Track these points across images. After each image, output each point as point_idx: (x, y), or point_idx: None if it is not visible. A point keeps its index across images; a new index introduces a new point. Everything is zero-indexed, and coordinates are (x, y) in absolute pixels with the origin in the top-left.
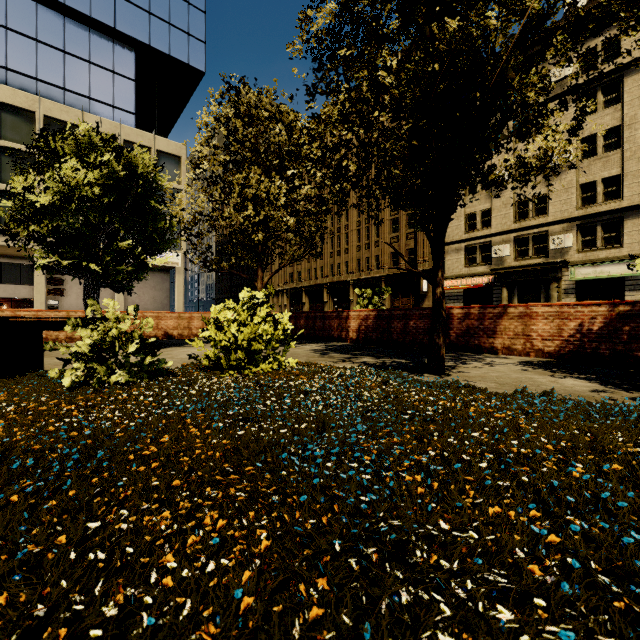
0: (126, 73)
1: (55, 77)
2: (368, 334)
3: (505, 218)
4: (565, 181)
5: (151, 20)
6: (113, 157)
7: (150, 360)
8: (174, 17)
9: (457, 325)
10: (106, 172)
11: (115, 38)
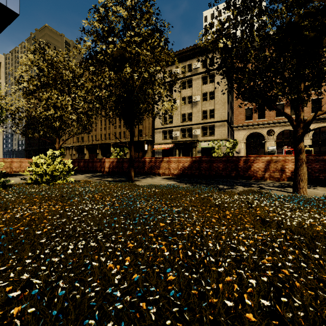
0: None
1: None
2: (113, 169)
3: (177, 120)
4: (198, 108)
5: None
6: None
7: (3, 180)
8: None
9: (147, 165)
10: None
11: None
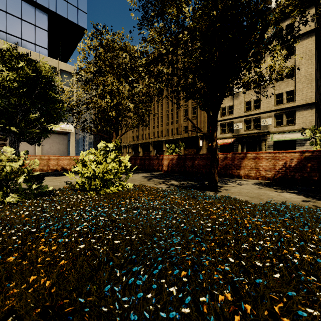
0: (42, 26)
1: (1, 26)
2: (173, 168)
3: (240, 110)
4: (268, 92)
5: None
6: (26, 65)
7: (35, 186)
8: None
9: (220, 163)
10: (21, 73)
11: (36, 7)
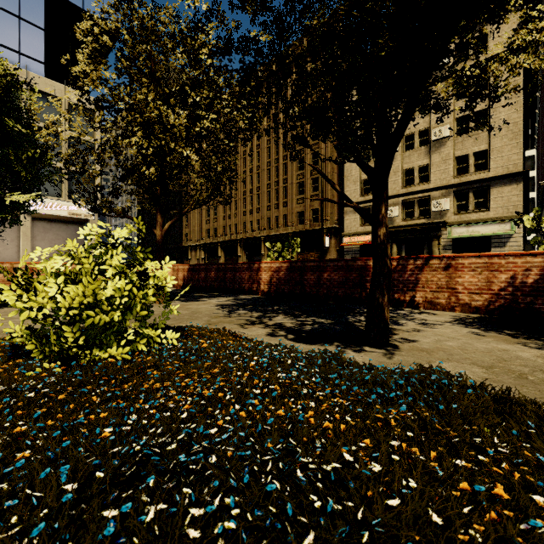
0: (34, 21)
1: None
2: (280, 286)
3: (395, 184)
4: (444, 154)
5: None
6: None
7: None
8: None
9: None
10: None
11: None
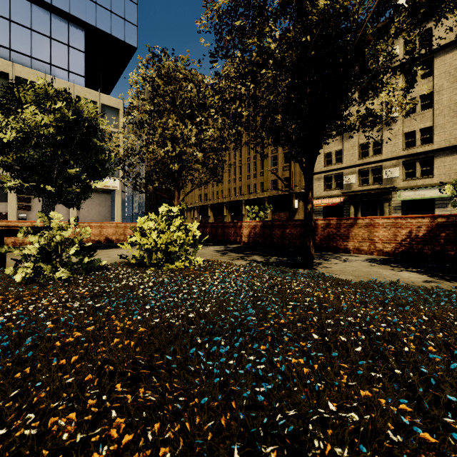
0: (78, 47)
1: (24, 48)
2: (256, 239)
3: (352, 156)
4: (394, 130)
5: (97, 8)
6: (64, 105)
7: (87, 260)
8: (114, 7)
9: (321, 232)
10: (58, 116)
11: (70, 21)
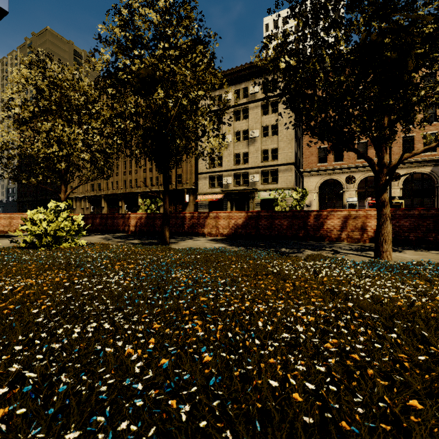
0: None
1: None
2: (142, 228)
3: (229, 162)
4: (256, 147)
5: None
6: None
7: None
8: None
9: (188, 222)
10: None
11: None
